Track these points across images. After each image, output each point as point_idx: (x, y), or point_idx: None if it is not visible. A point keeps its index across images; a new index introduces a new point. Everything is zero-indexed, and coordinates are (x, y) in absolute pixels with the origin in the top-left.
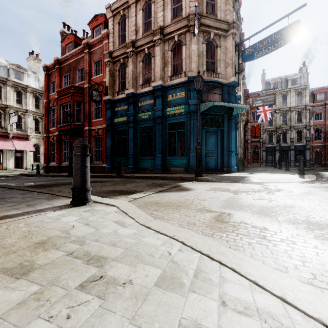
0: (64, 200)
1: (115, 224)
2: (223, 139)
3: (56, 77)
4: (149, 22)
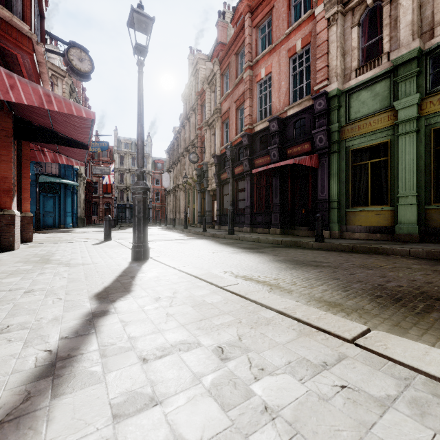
0: None
1: None
2: (60, 203)
3: None
4: None
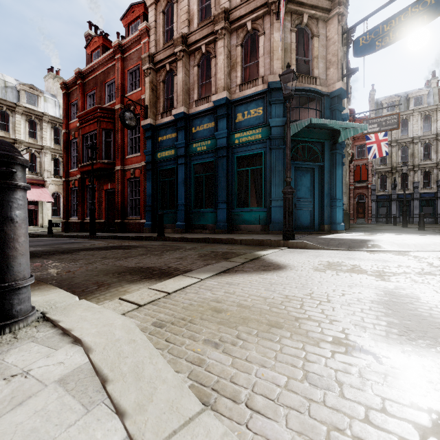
0: None
1: None
2: (322, 180)
3: (78, 97)
4: (208, 10)
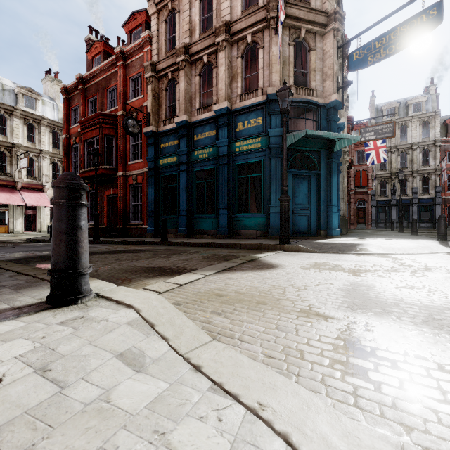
0: (44, 290)
1: (118, 362)
2: (319, 187)
3: (79, 102)
4: (209, 19)
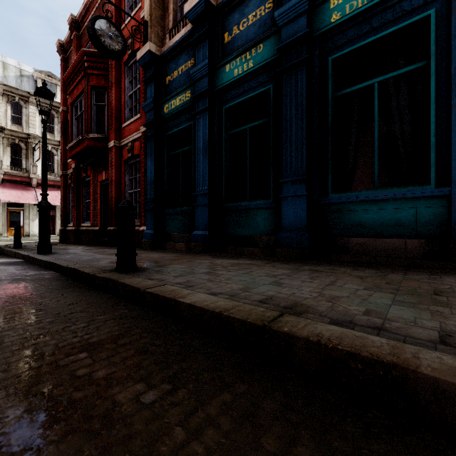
0: None
1: None
2: None
3: (73, 57)
4: None
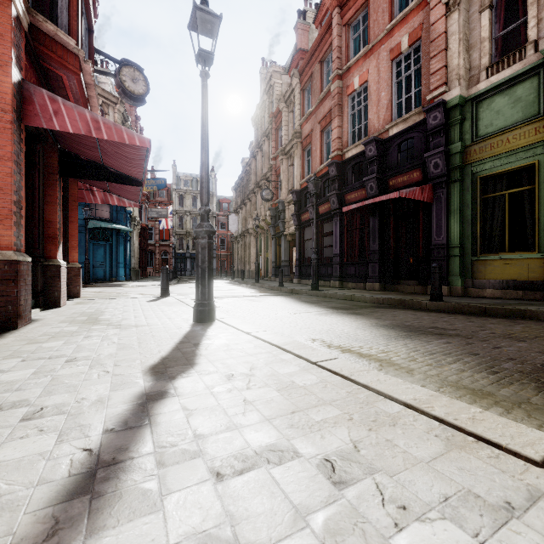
0: None
1: None
2: (112, 251)
3: None
4: None
